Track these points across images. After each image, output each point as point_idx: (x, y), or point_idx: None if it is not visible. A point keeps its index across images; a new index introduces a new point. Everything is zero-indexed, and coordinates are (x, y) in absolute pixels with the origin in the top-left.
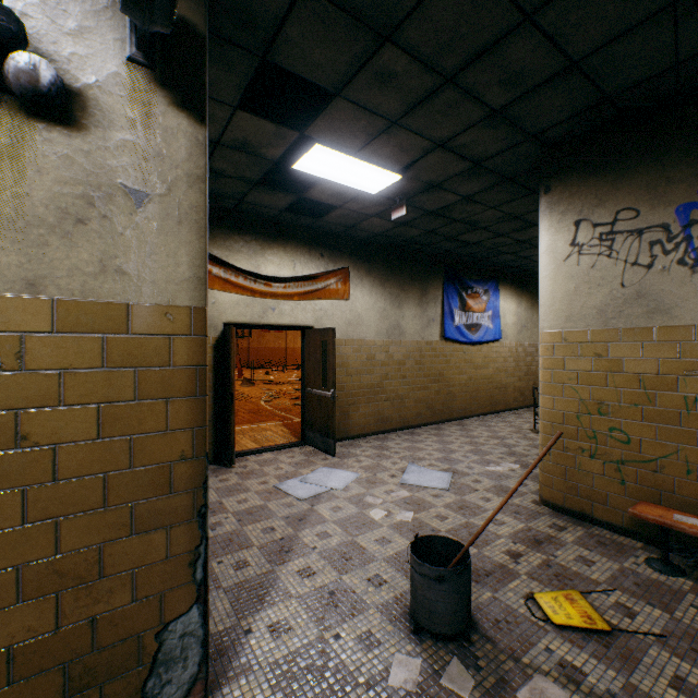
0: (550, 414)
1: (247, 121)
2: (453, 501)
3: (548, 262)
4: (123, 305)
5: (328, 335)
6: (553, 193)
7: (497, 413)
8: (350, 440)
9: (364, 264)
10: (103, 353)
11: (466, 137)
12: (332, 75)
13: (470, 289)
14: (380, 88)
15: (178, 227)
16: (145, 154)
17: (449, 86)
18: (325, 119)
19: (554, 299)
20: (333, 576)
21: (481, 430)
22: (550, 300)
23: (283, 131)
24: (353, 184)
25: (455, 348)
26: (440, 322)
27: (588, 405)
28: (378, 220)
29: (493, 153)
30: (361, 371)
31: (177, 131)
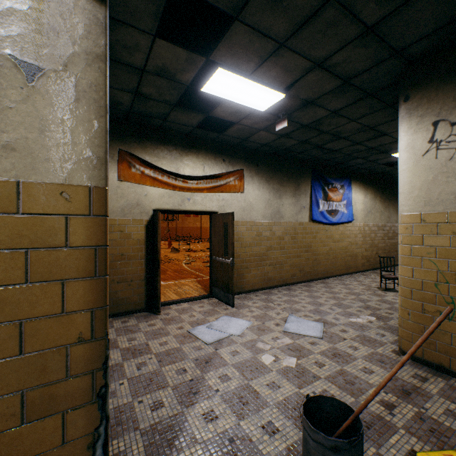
0: (409, 282)
1: (164, 49)
2: (327, 348)
3: (407, 157)
4: (12, 183)
5: (228, 218)
6: (412, 100)
7: (350, 274)
8: (244, 293)
9: (254, 167)
10: None
11: (340, 56)
12: None
13: (331, 185)
14: (271, 10)
15: (75, 104)
16: (38, 26)
17: (332, 4)
18: (226, 43)
19: (413, 187)
20: (232, 421)
21: (340, 287)
22: (409, 188)
23: (192, 57)
24: (247, 103)
25: (319, 227)
26: (308, 208)
27: (446, 275)
28: (265, 133)
29: (361, 70)
30: (252, 244)
31: (74, 6)
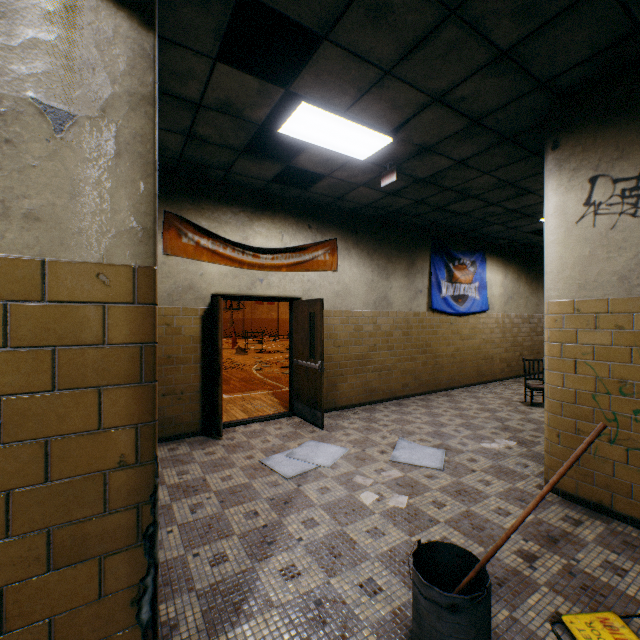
0: (559, 392)
1: (228, 76)
2: (449, 483)
3: (556, 225)
4: (36, 263)
5: (316, 306)
6: (563, 148)
7: (484, 384)
8: (338, 410)
9: (352, 236)
10: (4, 327)
11: (466, 88)
12: (318, 12)
13: (457, 260)
14: (372, 27)
15: (115, 161)
16: (68, 61)
17: (453, 20)
18: (312, 70)
19: (564, 265)
20: (320, 578)
21: (470, 401)
22: (559, 266)
23: (266, 87)
24: (342, 150)
25: (442, 319)
26: (427, 293)
27: (606, 383)
28: (367, 190)
29: (494, 107)
30: (349, 342)
31: (113, 34)
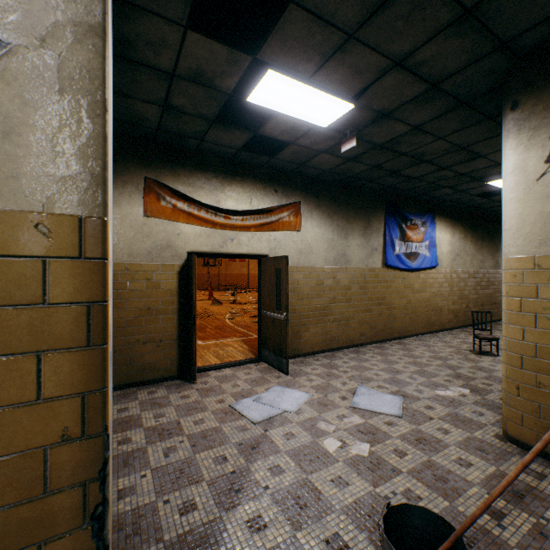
0: (518, 346)
1: (198, 45)
2: (408, 431)
3: (515, 183)
4: None
5: (281, 262)
6: (522, 108)
7: (434, 333)
8: (301, 357)
9: (314, 199)
10: None
11: (427, 51)
12: None
13: (409, 221)
14: None
15: (57, 97)
16: None
17: None
18: (278, 36)
19: (524, 222)
20: (286, 532)
21: (422, 350)
22: (518, 223)
23: (235, 55)
24: (305, 117)
25: (395, 274)
26: (381, 251)
27: None
28: (328, 156)
29: (454, 70)
30: (311, 295)
31: None
